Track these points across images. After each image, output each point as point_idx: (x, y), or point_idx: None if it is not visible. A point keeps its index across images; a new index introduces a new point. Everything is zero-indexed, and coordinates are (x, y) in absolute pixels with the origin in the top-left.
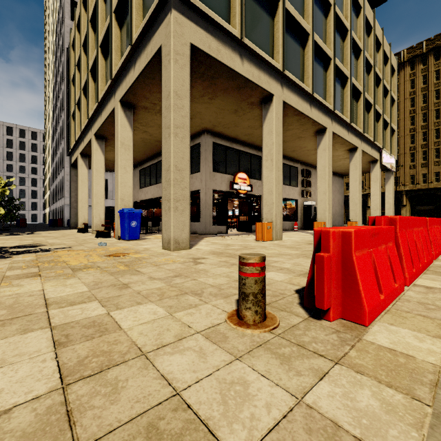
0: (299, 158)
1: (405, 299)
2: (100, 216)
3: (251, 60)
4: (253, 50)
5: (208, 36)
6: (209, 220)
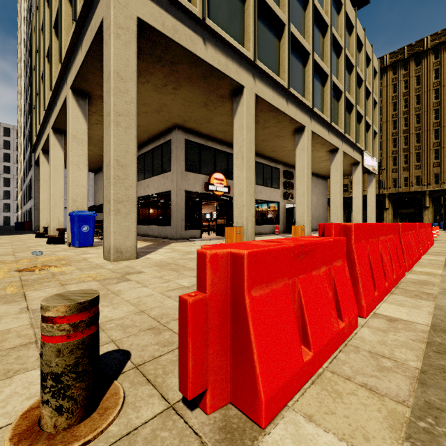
0: (280, 158)
1: (354, 345)
2: (60, 219)
3: (217, 45)
4: (218, 34)
5: (161, 11)
6: (180, 223)
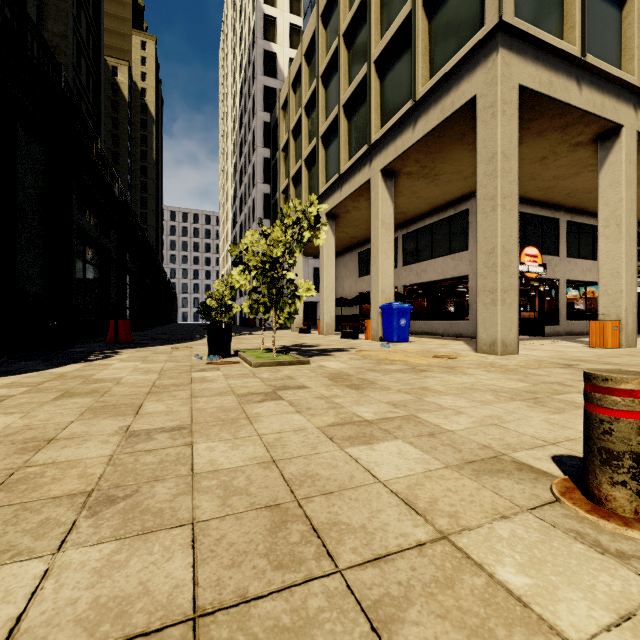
0: None
1: None
2: (331, 313)
3: (592, 82)
4: (596, 68)
5: (538, 67)
6: None
